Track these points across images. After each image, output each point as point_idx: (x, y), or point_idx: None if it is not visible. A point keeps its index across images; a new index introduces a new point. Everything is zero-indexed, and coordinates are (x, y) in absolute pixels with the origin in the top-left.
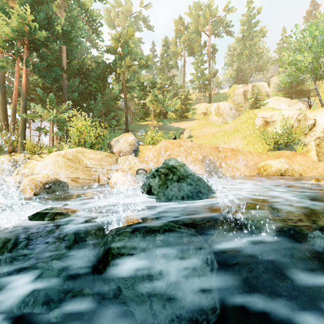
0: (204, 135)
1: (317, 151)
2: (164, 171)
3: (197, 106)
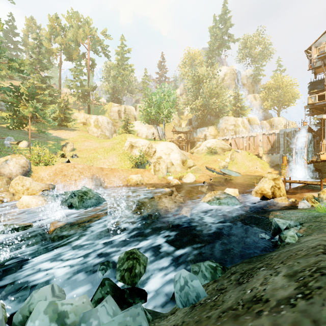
0: (86, 149)
1: (154, 169)
2: (81, 194)
3: (76, 114)
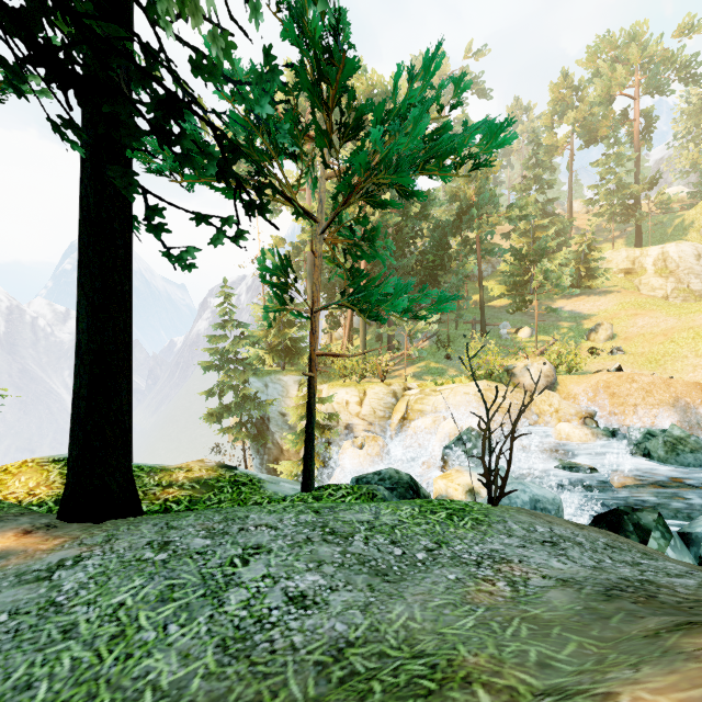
0: (642, 334)
1: None
2: (670, 440)
3: (606, 255)
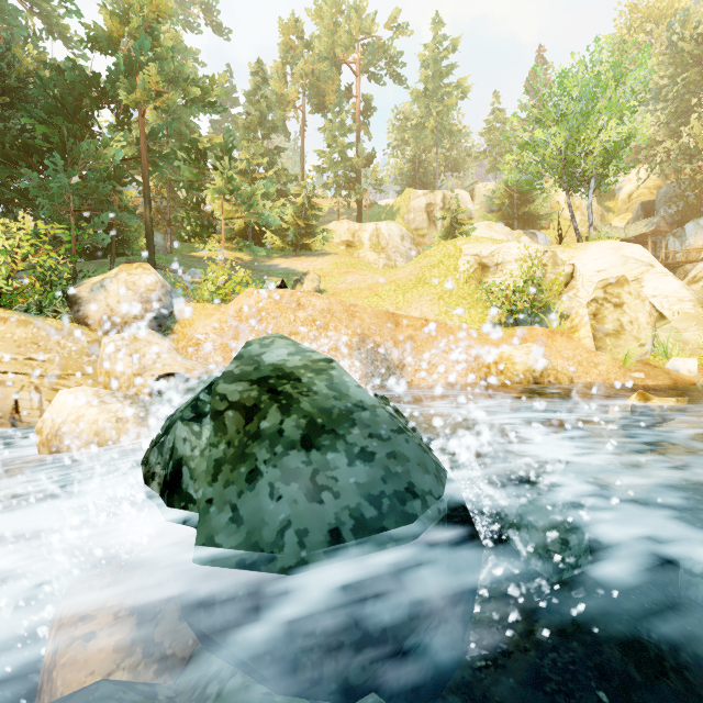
0: (351, 289)
1: (594, 328)
2: (239, 396)
3: (332, 225)
